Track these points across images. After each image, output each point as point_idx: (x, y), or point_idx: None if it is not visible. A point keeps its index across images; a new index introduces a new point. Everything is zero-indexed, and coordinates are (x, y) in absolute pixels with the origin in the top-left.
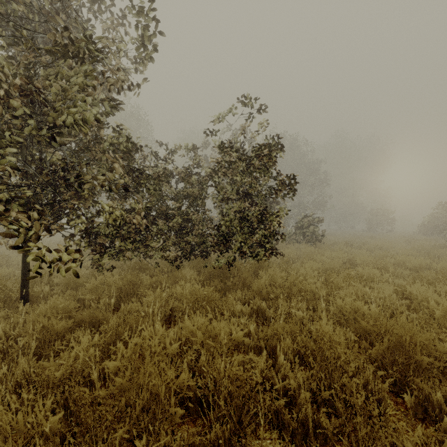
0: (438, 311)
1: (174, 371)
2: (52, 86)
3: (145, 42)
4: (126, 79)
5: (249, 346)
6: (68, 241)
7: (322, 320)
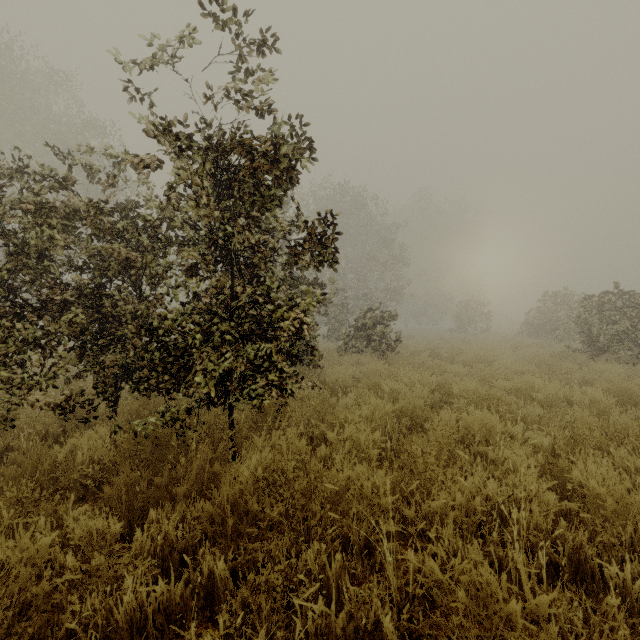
0: None
1: None
2: None
3: None
4: None
5: None
6: None
7: None
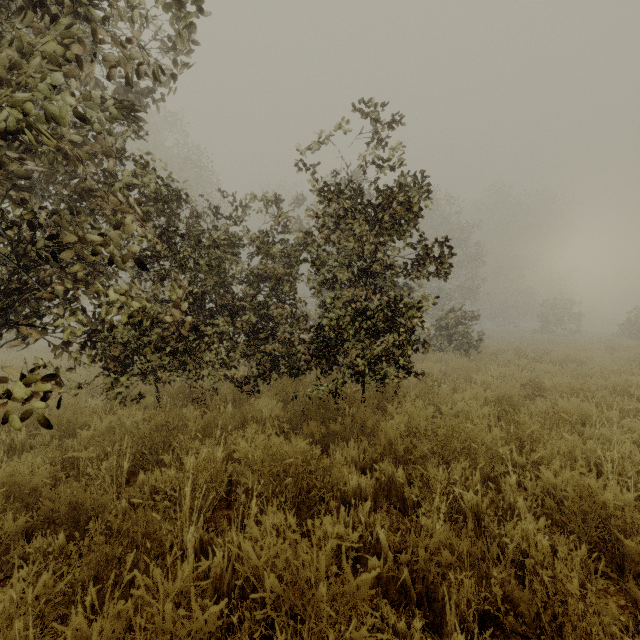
0: None
1: None
2: None
3: None
4: (146, 59)
5: (378, 574)
6: (59, 353)
7: (560, 560)
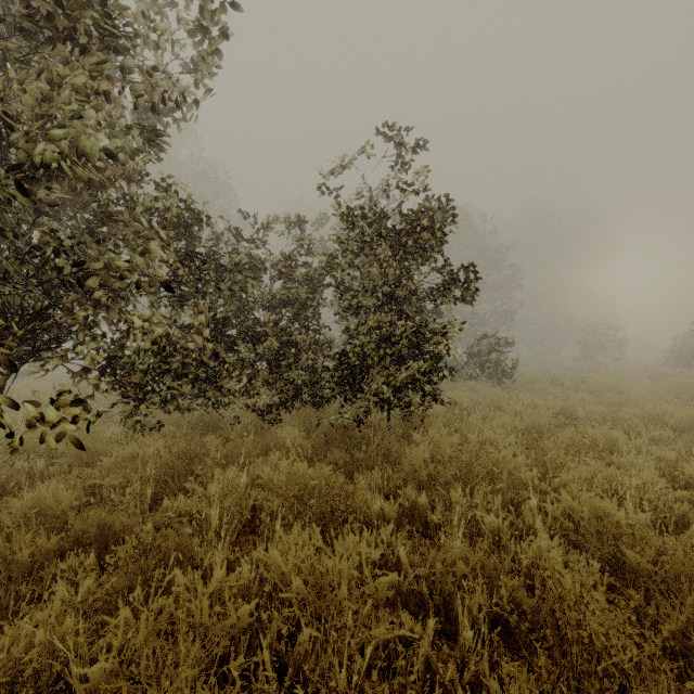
0: None
1: (242, 666)
2: (24, 92)
3: (207, 21)
4: (171, 87)
5: (398, 589)
6: (79, 380)
7: (557, 560)
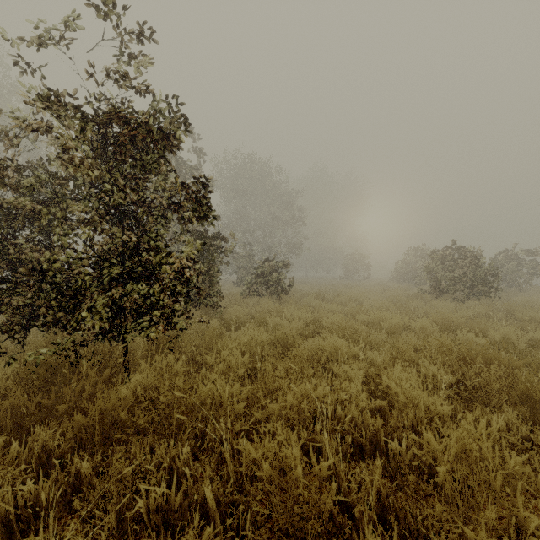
0: (443, 467)
1: None
2: None
3: None
4: None
5: None
6: None
7: None
